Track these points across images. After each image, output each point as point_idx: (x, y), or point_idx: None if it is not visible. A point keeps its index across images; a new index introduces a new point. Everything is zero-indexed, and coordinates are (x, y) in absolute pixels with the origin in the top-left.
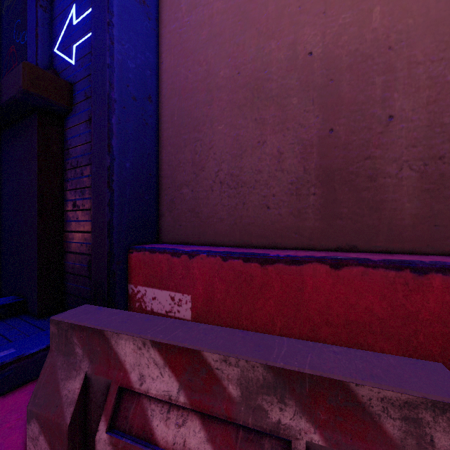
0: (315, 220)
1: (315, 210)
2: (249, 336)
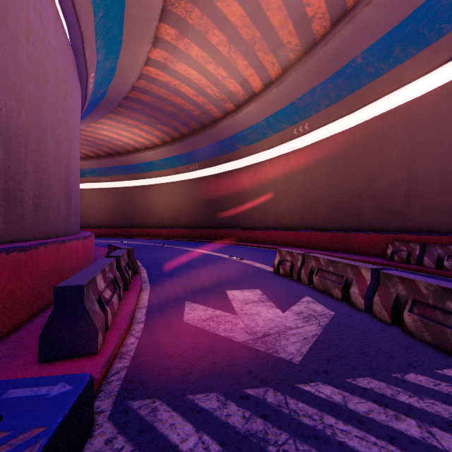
0: (3, 223)
1: (3, 217)
2: (94, 265)
